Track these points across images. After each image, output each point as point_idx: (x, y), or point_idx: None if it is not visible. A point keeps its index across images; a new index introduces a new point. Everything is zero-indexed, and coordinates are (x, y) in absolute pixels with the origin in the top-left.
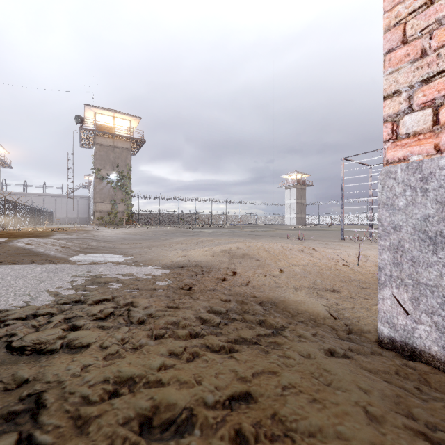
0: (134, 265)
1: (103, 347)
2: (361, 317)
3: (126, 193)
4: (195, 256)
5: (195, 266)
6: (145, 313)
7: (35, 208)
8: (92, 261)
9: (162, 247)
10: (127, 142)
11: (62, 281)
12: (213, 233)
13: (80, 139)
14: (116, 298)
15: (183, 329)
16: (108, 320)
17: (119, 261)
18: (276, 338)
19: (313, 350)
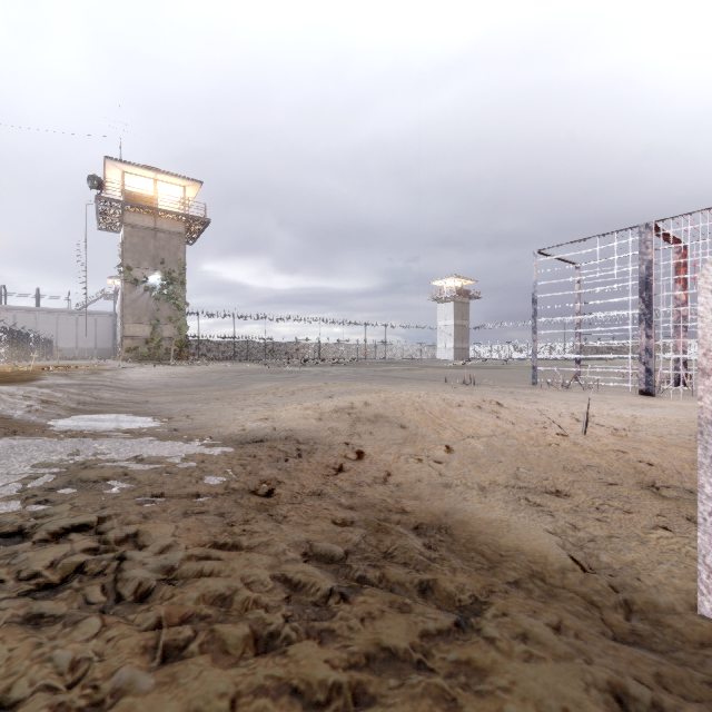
0: (170, 437)
1: (7, 704)
2: (639, 564)
3: (178, 308)
4: (285, 420)
5: (284, 440)
6: (158, 567)
7: (20, 333)
8: (90, 429)
9: (230, 401)
10: (179, 222)
11: (6, 479)
12: (322, 374)
13: (97, 216)
14: (105, 523)
15: (240, 624)
16: (60, 593)
17: (144, 429)
18: (470, 650)
19: (573, 694)
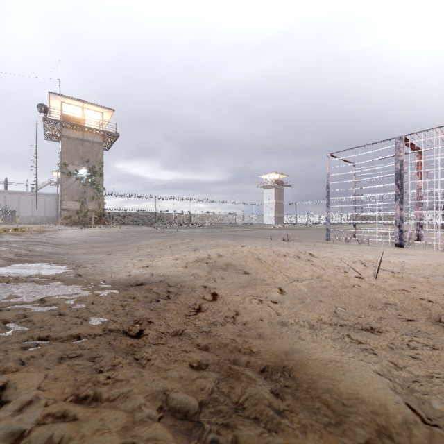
0: (73, 282)
1: None
2: None
3: (98, 190)
4: (161, 268)
5: (159, 284)
6: (7, 435)
7: None
8: (16, 275)
9: (125, 253)
10: (99, 135)
11: None
12: (191, 233)
13: (44, 130)
14: None
15: None
16: None
17: (57, 274)
18: None
19: None
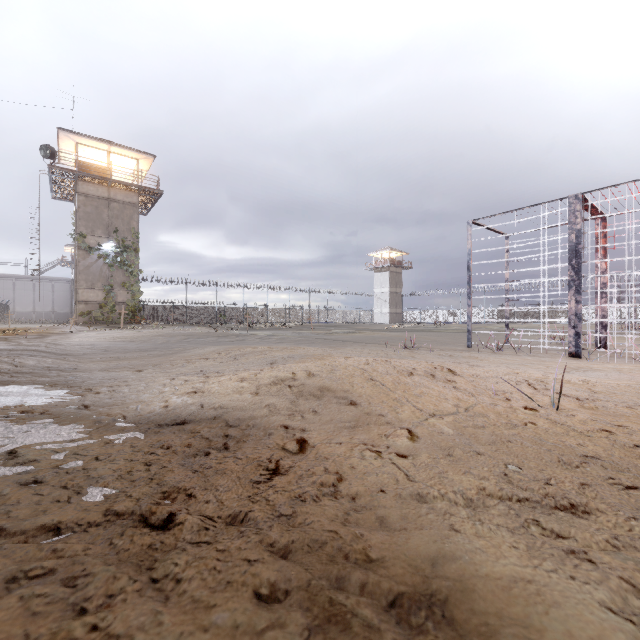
0: (73, 419)
1: None
2: None
3: (131, 274)
4: (216, 395)
5: (211, 422)
6: None
7: None
8: None
9: (165, 368)
10: (132, 193)
11: None
12: (268, 337)
13: (51, 185)
14: None
15: None
16: None
17: (50, 405)
18: None
19: None
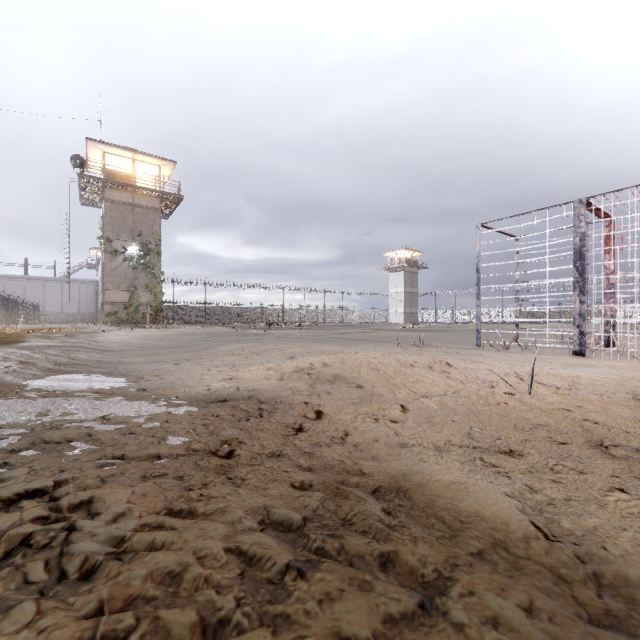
0: (138, 397)
1: None
2: (602, 531)
3: (154, 276)
4: (248, 381)
5: (247, 400)
6: (108, 539)
7: (9, 298)
8: (63, 389)
9: (198, 362)
10: (155, 198)
11: None
12: (285, 336)
13: (80, 192)
14: (60, 488)
15: (187, 608)
16: None
17: (115, 388)
18: None
19: None
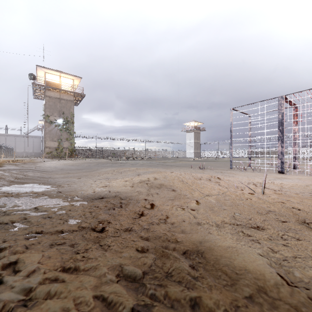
0: (56, 196)
1: None
2: None
3: (70, 134)
4: (115, 187)
5: (114, 197)
6: (21, 290)
7: None
8: (17, 192)
9: (90, 177)
10: (71, 95)
11: None
12: (135, 164)
13: (33, 92)
14: (0, 253)
15: None
16: None
17: (44, 191)
18: None
19: None
